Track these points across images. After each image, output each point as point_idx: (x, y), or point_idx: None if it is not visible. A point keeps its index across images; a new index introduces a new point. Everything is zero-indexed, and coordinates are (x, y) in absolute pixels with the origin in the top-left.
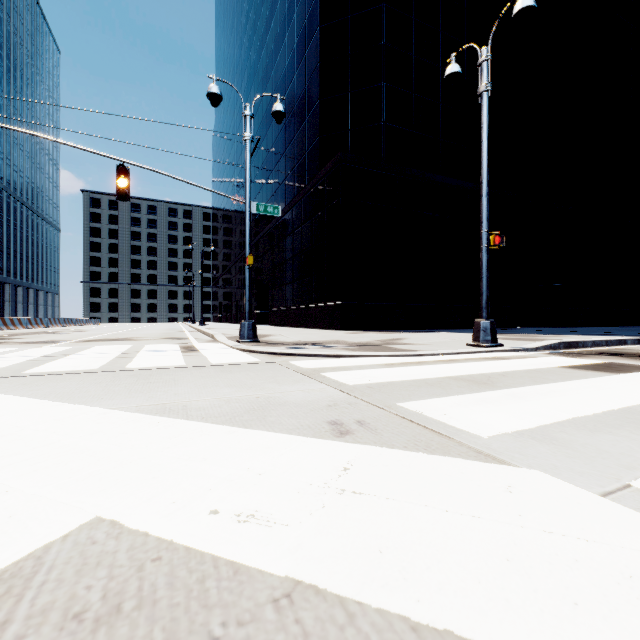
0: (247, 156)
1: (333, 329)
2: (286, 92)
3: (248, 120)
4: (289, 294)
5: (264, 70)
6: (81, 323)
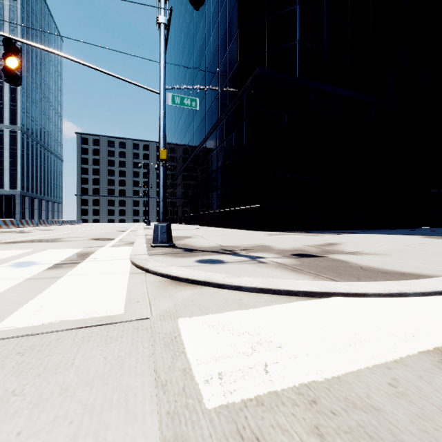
0: (161, 41)
1: (252, 229)
2: (211, 35)
3: (162, 2)
4: (214, 200)
5: (195, 25)
6: (66, 223)
